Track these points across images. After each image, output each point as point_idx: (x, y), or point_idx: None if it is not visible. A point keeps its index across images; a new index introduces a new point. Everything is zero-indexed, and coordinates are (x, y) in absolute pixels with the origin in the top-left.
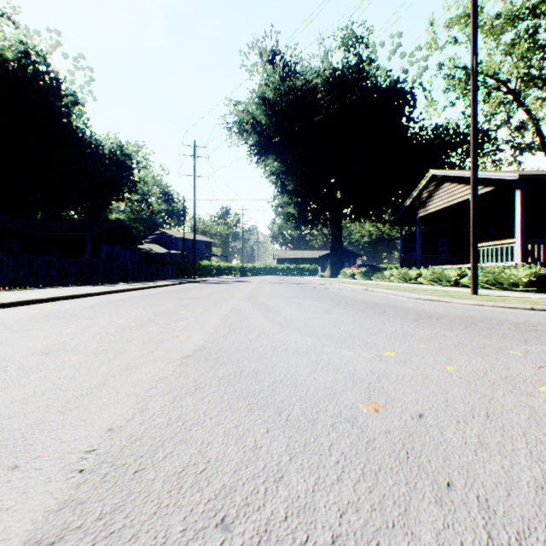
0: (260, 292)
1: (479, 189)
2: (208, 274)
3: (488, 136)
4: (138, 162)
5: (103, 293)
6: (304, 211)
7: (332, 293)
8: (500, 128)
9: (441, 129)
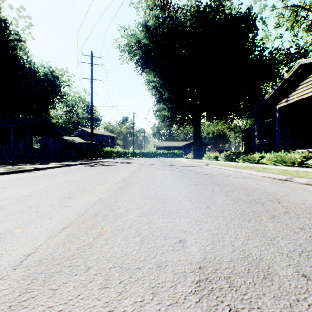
0: (128, 190)
1: None
2: (109, 156)
3: None
4: (63, 81)
5: None
6: (174, 113)
7: (266, 194)
8: None
9: (276, 50)
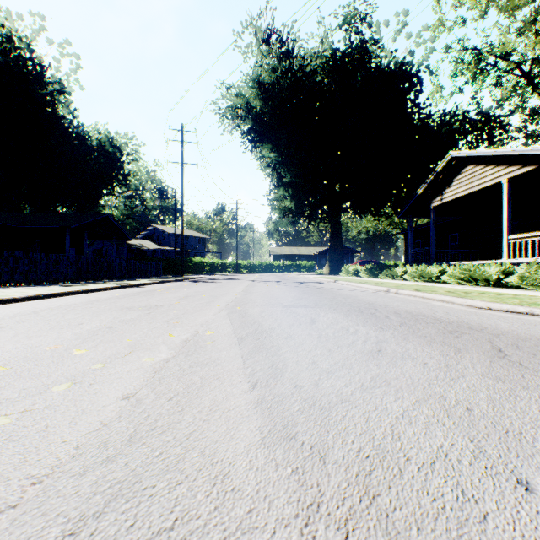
0: (252, 295)
1: (516, 170)
2: (200, 271)
3: (501, 122)
4: (128, 154)
5: (34, 298)
6: (301, 204)
7: (347, 296)
8: (514, 113)
9: (450, 115)
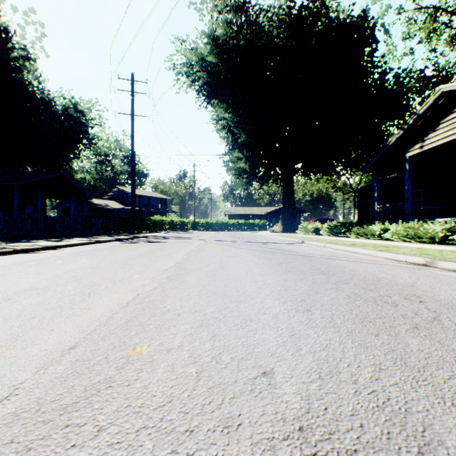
0: (182, 281)
1: None
2: (159, 229)
3: None
4: (91, 119)
5: None
6: (255, 166)
7: (399, 287)
8: None
9: (405, 72)
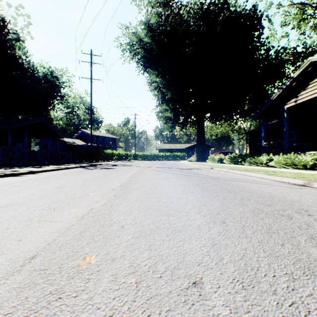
0: (126, 198)
1: None
2: (110, 159)
3: None
4: (63, 82)
5: None
6: (177, 115)
7: (289, 203)
8: None
9: (283, 49)
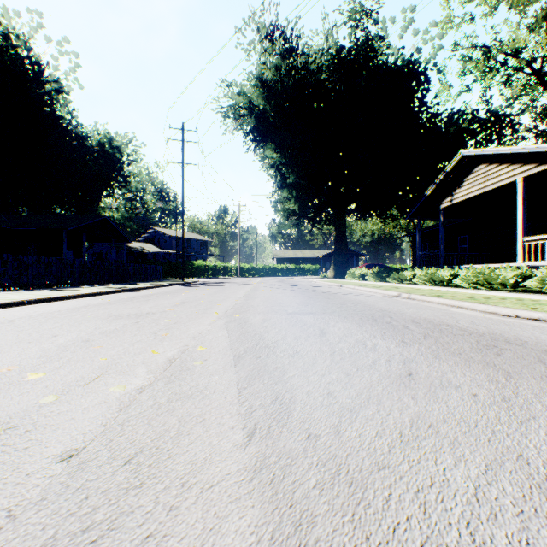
0: (253, 300)
1: (531, 168)
2: (202, 274)
3: (511, 121)
4: (128, 155)
5: (17, 304)
6: (305, 206)
7: (356, 302)
8: (524, 112)
9: (458, 114)
